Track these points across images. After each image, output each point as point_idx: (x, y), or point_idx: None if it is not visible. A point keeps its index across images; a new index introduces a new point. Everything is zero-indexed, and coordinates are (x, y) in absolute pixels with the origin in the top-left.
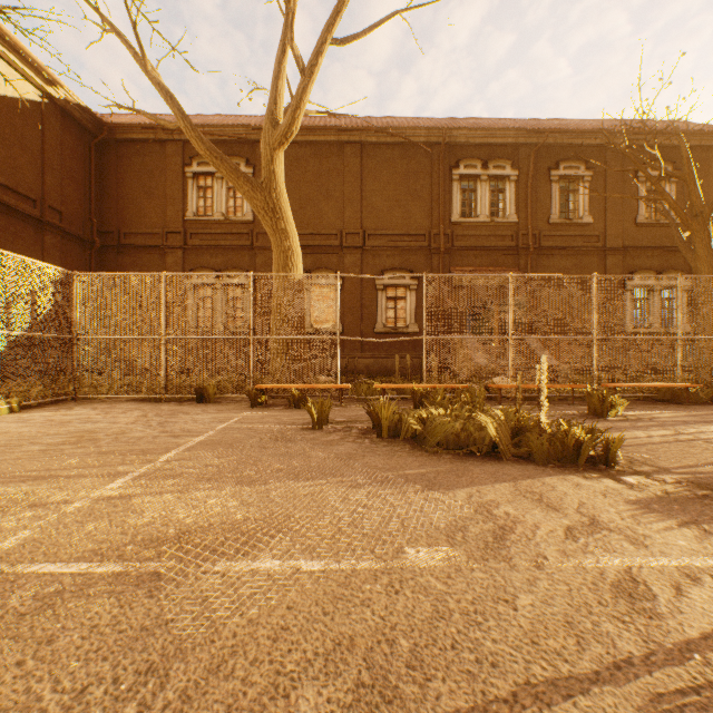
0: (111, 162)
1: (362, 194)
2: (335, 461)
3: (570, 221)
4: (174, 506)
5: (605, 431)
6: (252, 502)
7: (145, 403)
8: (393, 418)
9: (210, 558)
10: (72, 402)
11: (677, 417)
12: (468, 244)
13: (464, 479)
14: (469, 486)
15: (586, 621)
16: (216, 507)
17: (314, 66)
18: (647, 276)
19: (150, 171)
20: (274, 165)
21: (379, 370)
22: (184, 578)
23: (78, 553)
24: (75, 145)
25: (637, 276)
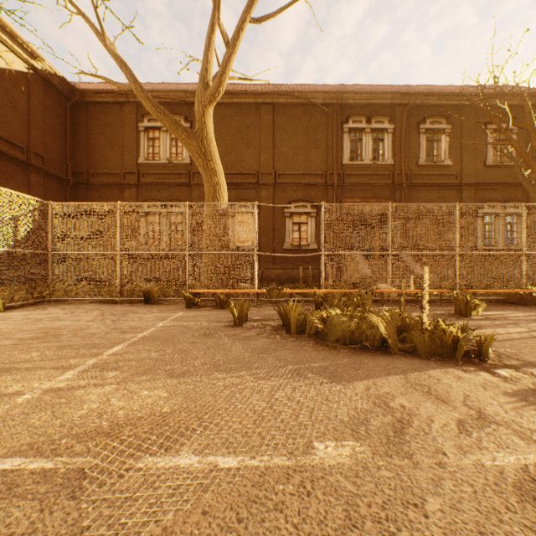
0: (82, 119)
1: (274, 143)
2: (252, 355)
3: (434, 163)
4: (111, 397)
5: (471, 328)
6: (179, 394)
7: (104, 305)
8: (299, 317)
9: (134, 453)
10: (48, 304)
11: (527, 316)
12: (355, 181)
13: (361, 372)
14: (366, 378)
15: (499, 531)
16: (148, 399)
17: (236, 40)
18: (499, 205)
19: (112, 125)
20: (205, 118)
21: (287, 278)
22: (107, 476)
23: (16, 447)
24: (54, 106)
25: (491, 205)
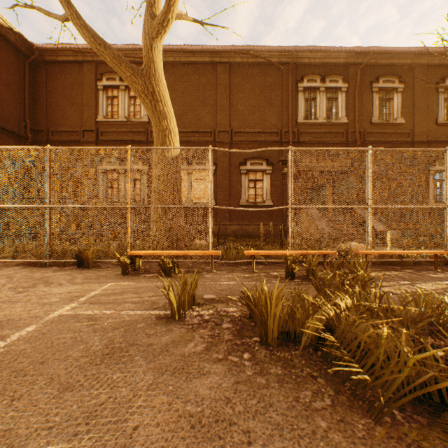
0: (42, 78)
1: (230, 102)
2: None
3: (387, 121)
4: None
5: None
6: None
7: (27, 268)
8: (282, 311)
9: None
10: None
11: None
12: (310, 139)
13: None
14: None
15: None
16: None
17: None
18: None
19: (71, 84)
20: (153, 53)
21: (243, 234)
22: None
23: None
24: (11, 62)
25: None
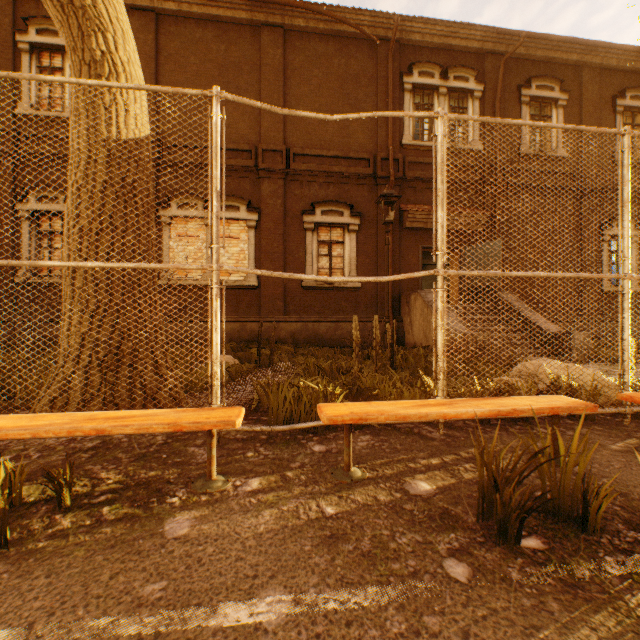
0: None
1: (285, 98)
2: None
3: (544, 153)
4: None
5: None
6: None
7: None
8: None
9: None
10: None
11: None
12: (423, 175)
13: None
14: None
15: None
16: None
17: None
18: None
19: None
20: None
21: (308, 338)
22: None
23: None
24: None
25: None
